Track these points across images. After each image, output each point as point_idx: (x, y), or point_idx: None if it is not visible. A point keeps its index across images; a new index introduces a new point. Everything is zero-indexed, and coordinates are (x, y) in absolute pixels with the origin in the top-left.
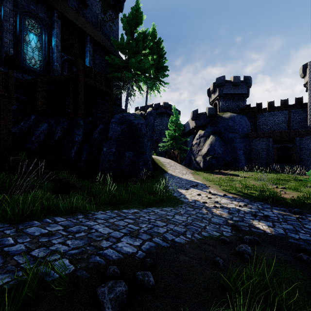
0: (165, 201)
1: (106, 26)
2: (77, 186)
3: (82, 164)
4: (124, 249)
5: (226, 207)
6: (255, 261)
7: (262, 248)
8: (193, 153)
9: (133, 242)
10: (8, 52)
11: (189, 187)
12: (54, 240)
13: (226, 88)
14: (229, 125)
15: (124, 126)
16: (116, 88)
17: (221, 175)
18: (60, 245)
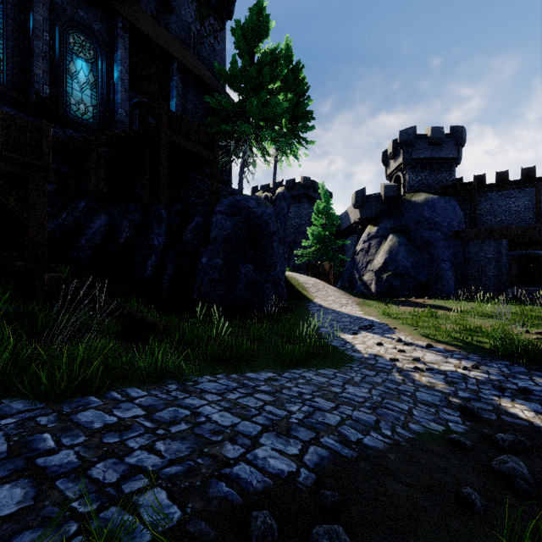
0: (319, 357)
1: (204, 45)
2: (159, 326)
3: (165, 287)
4: (270, 463)
5: (438, 370)
6: (541, 495)
7: (540, 462)
8: (356, 267)
9: (286, 448)
10: (41, 92)
11: (357, 330)
12: (131, 440)
13: (418, 149)
14: (423, 215)
15: (237, 219)
16: (222, 153)
17: (413, 307)
18: (143, 453)
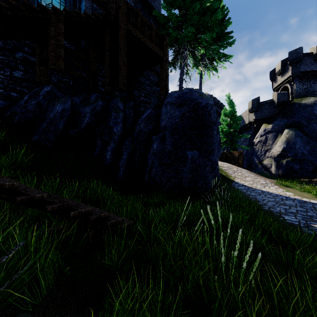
0: None
1: None
2: (122, 226)
3: (122, 170)
4: None
5: None
6: None
7: None
8: (256, 155)
9: None
10: None
11: None
12: None
13: (305, 64)
14: (314, 113)
15: (184, 109)
16: None
17: None
18: None
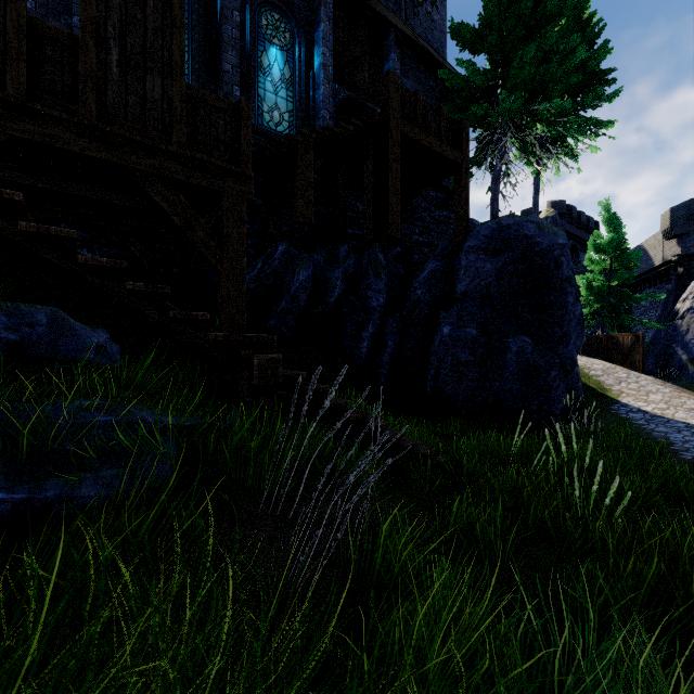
0: None
1: (419, 17)
2: (420, 453)
3: (385, 373)
4: None
5: None
6: None
7: None
8: (681, 341)
9: None
10: (230, 96)
11: None
12: None
13: None
14: None
15: (505, 258)
16: None
17: None
18: None
